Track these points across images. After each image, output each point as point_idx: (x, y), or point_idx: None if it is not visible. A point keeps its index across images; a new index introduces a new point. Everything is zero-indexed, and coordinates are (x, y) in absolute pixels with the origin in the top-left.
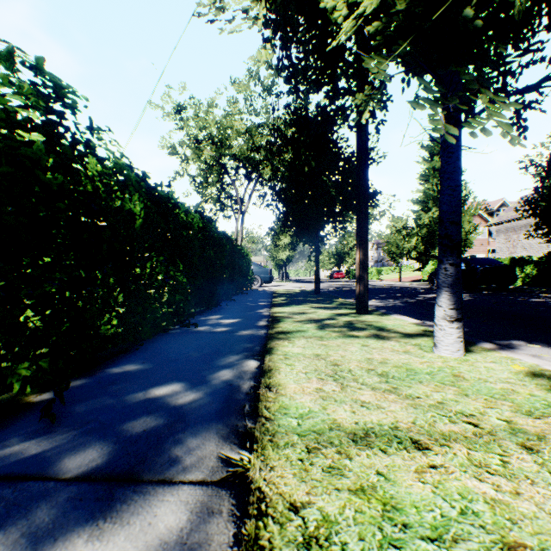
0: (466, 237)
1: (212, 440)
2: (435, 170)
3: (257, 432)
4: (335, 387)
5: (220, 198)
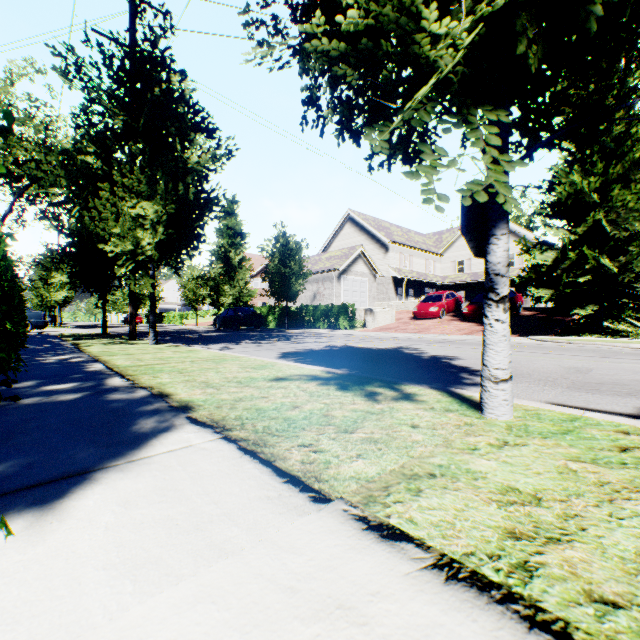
0: (241, 291)
1: (76, 353)
2: (229, 228)
3: (87, 352)
4: (108, 349)
5: None
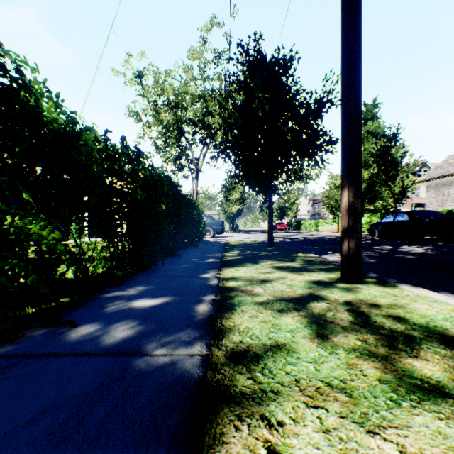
0: (404, 191)
1: None
2: (368, 133)
3: None
4: None
5: (179, 160)
